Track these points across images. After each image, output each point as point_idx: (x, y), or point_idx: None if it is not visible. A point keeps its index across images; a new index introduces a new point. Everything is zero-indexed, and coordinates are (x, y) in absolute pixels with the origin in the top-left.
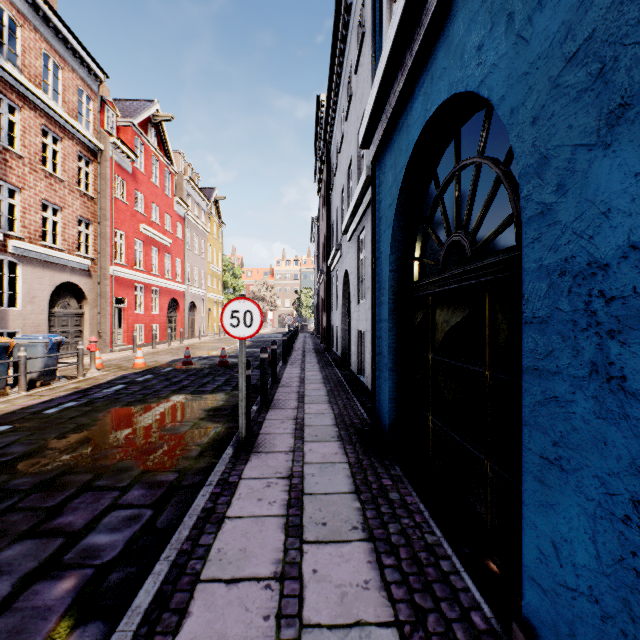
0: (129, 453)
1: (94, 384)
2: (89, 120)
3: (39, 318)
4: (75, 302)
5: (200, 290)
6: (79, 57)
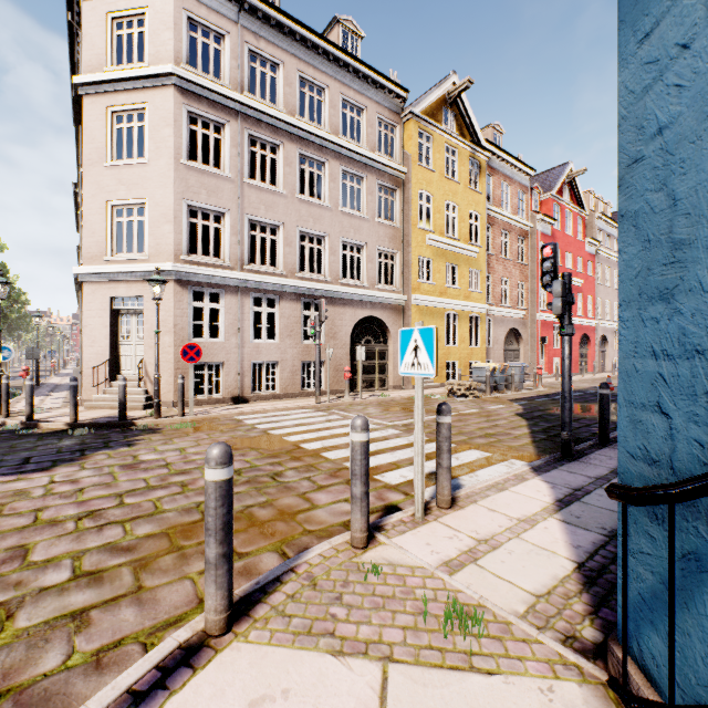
0: (594, 415)
1: (546, 393)
2: (521, 208)
3: (499, 353)
4: (515, 341)
5: (611, 323)
6: (518, 170)
